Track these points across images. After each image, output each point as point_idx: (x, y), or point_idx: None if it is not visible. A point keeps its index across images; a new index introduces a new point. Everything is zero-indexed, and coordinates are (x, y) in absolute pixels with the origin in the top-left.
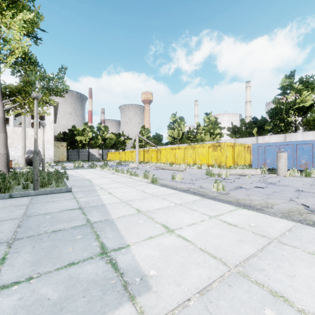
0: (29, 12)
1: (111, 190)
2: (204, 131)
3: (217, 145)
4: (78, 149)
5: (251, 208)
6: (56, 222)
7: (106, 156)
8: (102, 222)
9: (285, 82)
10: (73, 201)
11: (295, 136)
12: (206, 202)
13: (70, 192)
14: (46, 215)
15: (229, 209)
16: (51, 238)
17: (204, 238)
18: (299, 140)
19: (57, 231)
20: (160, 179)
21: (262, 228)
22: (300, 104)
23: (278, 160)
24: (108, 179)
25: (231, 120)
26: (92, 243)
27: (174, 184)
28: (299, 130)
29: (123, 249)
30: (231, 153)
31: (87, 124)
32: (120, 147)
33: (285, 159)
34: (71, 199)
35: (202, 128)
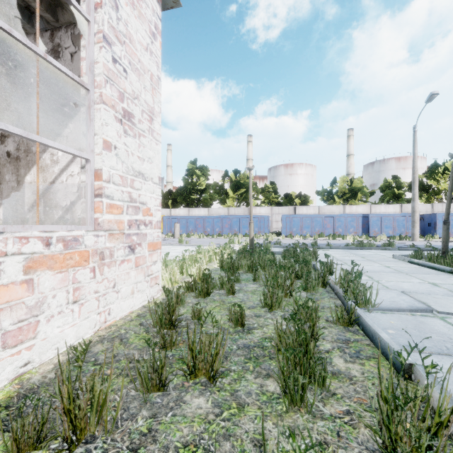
0: None
1: None
2: None
3: None
4: None
5: None
6: None
7: None
8: None
9: (191, 166)
10: None
11: (194, 210)
12: None
13: None
14: None
15: None
16: None
17: None
18: (197, 214)
19: None
20: None
21: None
22: (198, 187)
23: (175, 228)
24: None
25: None
26: None
27: None
28: (200, 205)
29: None
30: None
31: None
32: None
33: (178, 227)
34: None
35: None
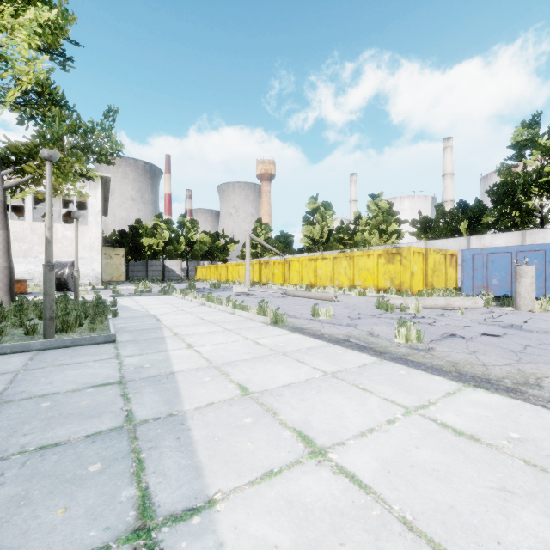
0: (49, 7)
1: (194, 340)
2: (368, 228)
3: (395, 252)
4: (146, 260)
5: (494, 388)
6: (57, 420)
7: (194, 273)
8: (158, 422)
9: (522, 135)
10: (111, 364)
11: (542, 234)
12: (390, 370)
13: (113, 342)
14: (43, 399)
15: (444, 390)
16: (27, 472)
17: (405, 481)
18: None
19: (49, 448)
20: (290, 316)
21: (542, 446)
22: None
23: (517, 280)
24: (191, 316)
25: (417, 208)
26: (121, 491)
27: (317, 326)
28: (549, 223)
29: (196, 517)
30: (421, 267)
31: (162, 217)
32: (219, 257)
33: (531, 278)
34: (108, 359)
35: (364, 222)
